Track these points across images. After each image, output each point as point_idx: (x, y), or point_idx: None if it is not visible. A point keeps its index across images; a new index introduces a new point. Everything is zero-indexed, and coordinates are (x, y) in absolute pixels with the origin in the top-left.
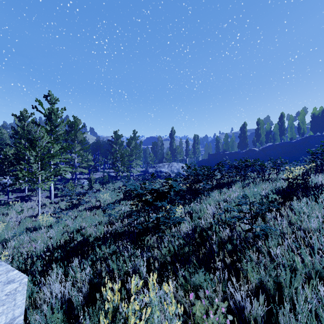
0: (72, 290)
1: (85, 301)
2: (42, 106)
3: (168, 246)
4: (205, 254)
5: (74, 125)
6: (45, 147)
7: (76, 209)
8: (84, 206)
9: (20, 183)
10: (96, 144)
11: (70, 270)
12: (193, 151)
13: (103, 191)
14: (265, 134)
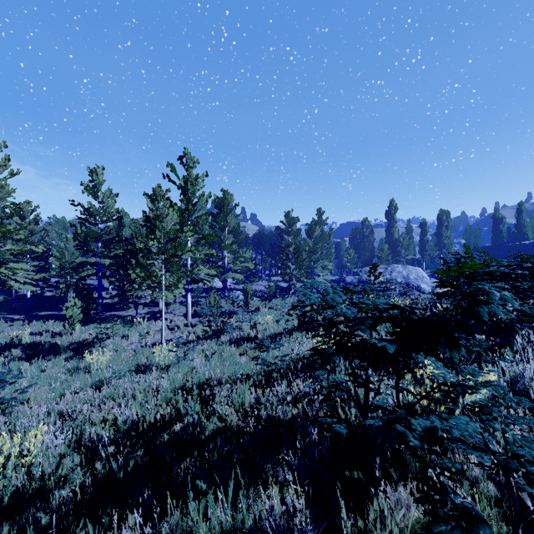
0: None
1: None
2: (175, 173)
3: None
4: None
5: (224, 204)
6: (170, 231)
7: (216, 340)
8: (230, 336)
9: (135, 289)
10: (259, 235)
11: None
12: (437, 243)
13: (265, 311)
14: None
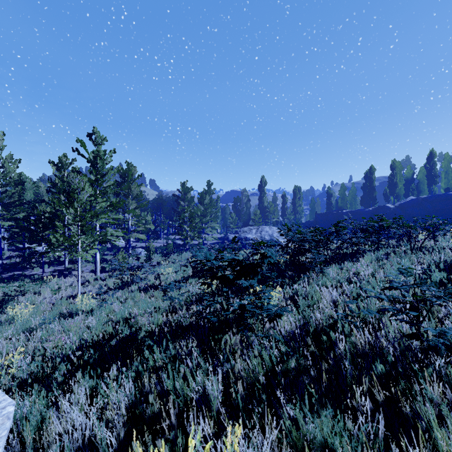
0: (97, 424)
1: (120, 443)
2: (85, 148)
3: (260, 355)
4: (326, 372)
5: (128, 174)
6: (87, 202)
7: (127, 289)
8: (138, 285)
9: (54, 250)
10: (158, 200)
11: (101, 384)
12: (293, 210)
13: (165, 265)
14: (403, 184)
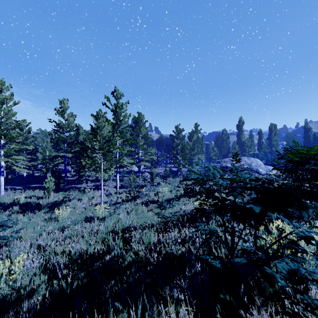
0: None
1: None
2: (109, 102)
3: None
4: None
5: (138, 120)
6: (106, 136)
7: (134, 202)
8: (142, 199)
9: (85, 171)
10: (159, 140)
11: None
12: (269, 144)
13: (163, 185)
14: None
